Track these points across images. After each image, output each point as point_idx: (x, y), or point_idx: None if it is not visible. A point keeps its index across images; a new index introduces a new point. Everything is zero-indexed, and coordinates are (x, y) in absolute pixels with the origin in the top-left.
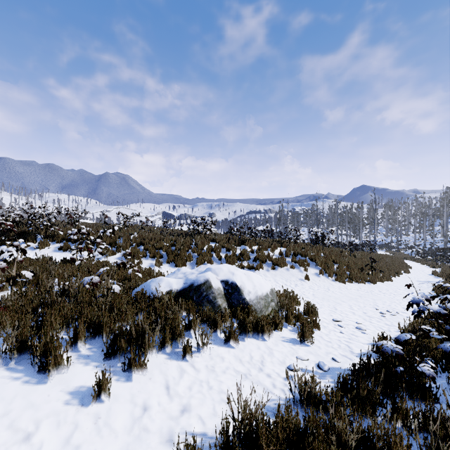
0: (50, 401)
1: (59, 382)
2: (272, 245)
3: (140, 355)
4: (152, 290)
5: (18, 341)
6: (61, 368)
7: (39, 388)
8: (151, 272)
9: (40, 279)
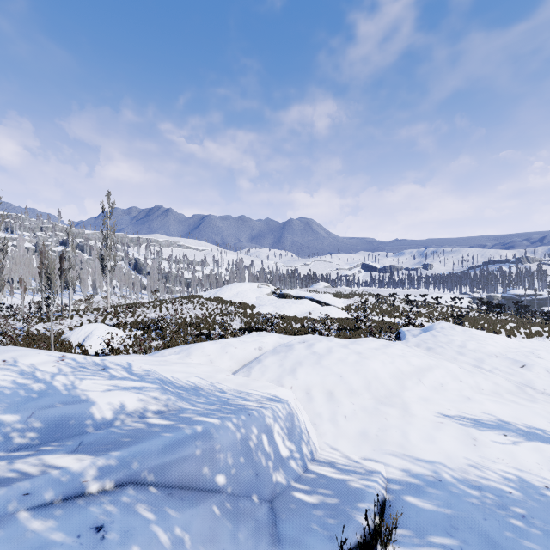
0: None
1: None
2: None
3: None
4: None
5: None
6: None
7: None
8: None
9: None
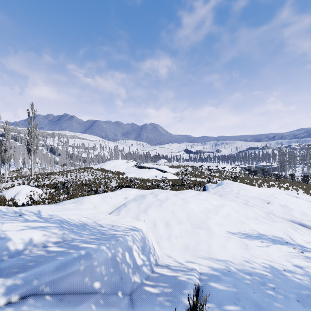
0: None
1: None
2: (283, 182)
3: None
4: None
5: None
6: None
7: None
8: None
9: None
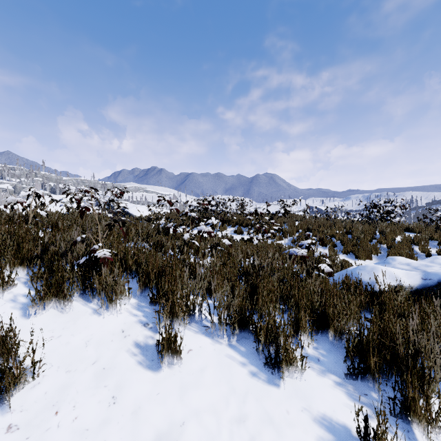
0: (292, 425)
1: (294, 393)
2: None
3: (429, 398)
4: (364, 281)
5: (238, 313)
6: (293, 369)
7: (272, 392)
8: (334, 260)
9: (232, 251)
